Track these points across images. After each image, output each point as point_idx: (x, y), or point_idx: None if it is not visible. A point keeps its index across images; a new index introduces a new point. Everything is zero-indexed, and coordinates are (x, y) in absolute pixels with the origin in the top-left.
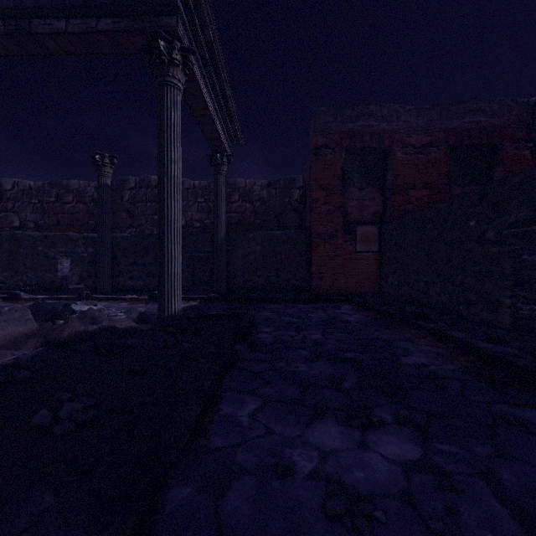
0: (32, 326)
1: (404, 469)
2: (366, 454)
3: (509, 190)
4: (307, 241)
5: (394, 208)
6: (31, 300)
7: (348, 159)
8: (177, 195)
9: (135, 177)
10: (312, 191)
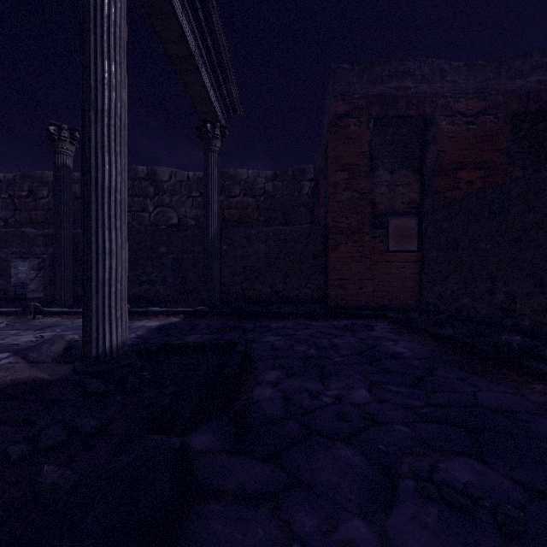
0: None
1: None
2: None
3: None
4: (323, 239)
5: (437, 195)
6: None
7: (377, 132)
8: (115, 145)
9: None
10: (331, 173)
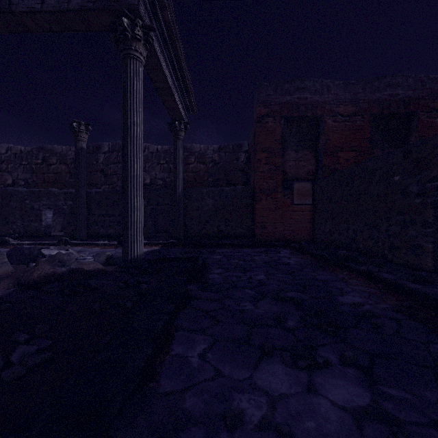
0: (7, 268)
1: (355, 417)
2: (314, 399)
3: (431, 148)
4: (252, 196)
5: (325, 168)
6: (18, 245)
7: (286, 126)
8: (139, 154)
9: (108, 143)
10: (256, 153)
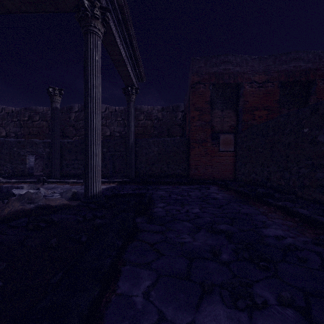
0: None
1: None
2: None
3: None
4: (187, 144)
5: (244, 123)
6: (6, 183)
7: (214, 91)
8: (97, 110)
9: (78, 105)
10: (191, 111)
